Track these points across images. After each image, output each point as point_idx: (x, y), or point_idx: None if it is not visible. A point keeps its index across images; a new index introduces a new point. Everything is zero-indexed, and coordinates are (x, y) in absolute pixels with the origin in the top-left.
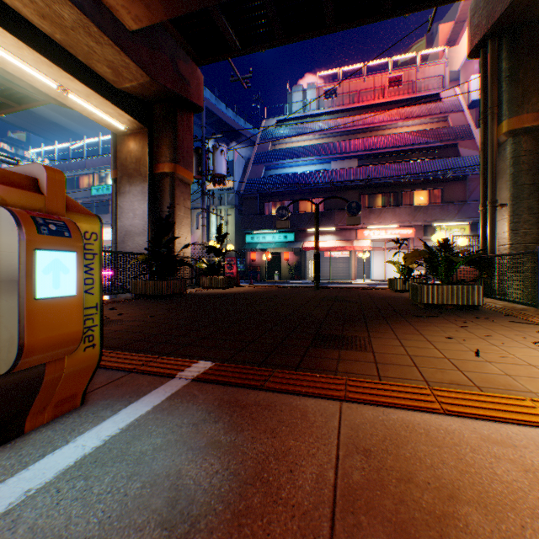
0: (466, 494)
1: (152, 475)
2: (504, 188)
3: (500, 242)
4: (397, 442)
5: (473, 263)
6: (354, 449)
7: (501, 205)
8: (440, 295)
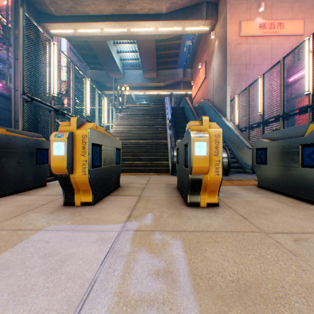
0: None
1: None
2: None
3: None
4: None
5: None
6: None
7: None
8: None
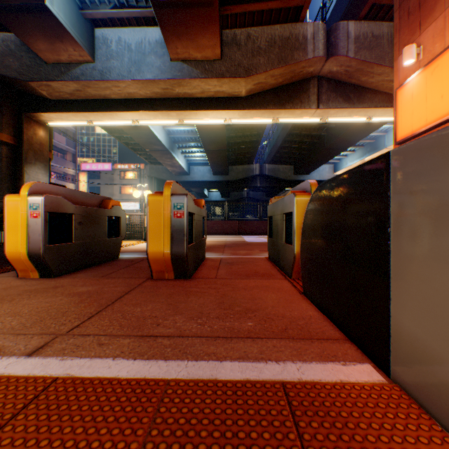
0: (137, 249)
1: (128, 253)
2: None
3: None
4: (126, 249)
5: None
6: (127, 250)
7: None
8: None
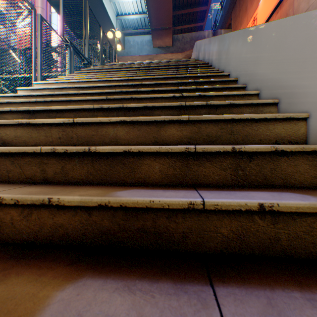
0: None
1: None
2: None
3: None
4: None
5: None
6: None
7: None
8: None
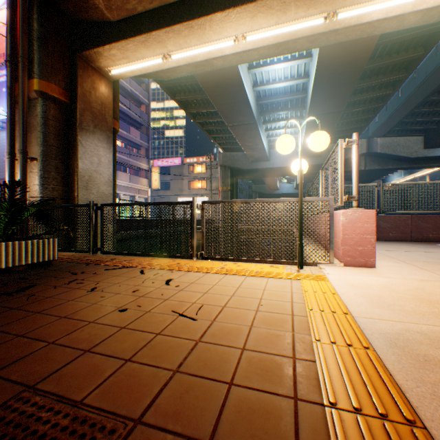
0: None
1: None
2: (37, 143)
3: (32, 194)
4: None
5: (37, 213)
6: None
7: (34, 158)
8: (14, 254)
